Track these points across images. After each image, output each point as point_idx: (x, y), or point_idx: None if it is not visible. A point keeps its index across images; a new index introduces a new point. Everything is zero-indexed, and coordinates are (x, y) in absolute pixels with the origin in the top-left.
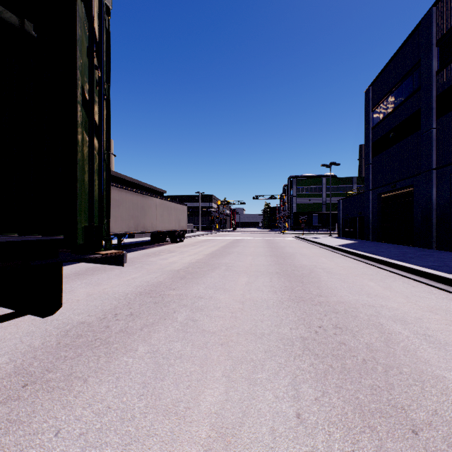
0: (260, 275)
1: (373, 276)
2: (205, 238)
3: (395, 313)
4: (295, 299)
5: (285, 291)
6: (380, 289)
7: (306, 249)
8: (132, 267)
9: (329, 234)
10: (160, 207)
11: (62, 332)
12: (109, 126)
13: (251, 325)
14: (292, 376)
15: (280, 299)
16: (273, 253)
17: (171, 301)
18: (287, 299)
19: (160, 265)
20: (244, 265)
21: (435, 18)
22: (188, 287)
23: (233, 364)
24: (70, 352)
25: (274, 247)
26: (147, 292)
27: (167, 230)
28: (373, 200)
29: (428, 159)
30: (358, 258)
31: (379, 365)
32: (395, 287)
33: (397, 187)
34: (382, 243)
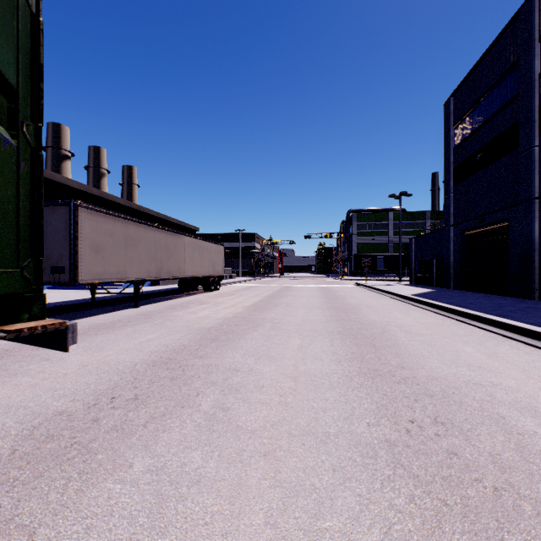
0: (317, 336)
1: (467, 337)
2: (247, 285)
3: (516, 396)
4: (368, 372)
5: (353, 360)
6: (482, 357)
7: (372, 300)
8: (150, 324)
9: (397, 280)
10: (190, 247)
11: (25, 431)
12: (37, 71)
13: (309, 419)
14: (383, 526)
15: (347, 373)
16: (332, 305)
17: (195, 375)
18: (356, 373)
19: (187, 321)
20: (295, 321)
21: (537, 6)
22: (221, 353)
23: (283, 498)
24: (25, 471)
25: (332, 297)
26: (164, 361)
27: (198, 276)
28: (454, 238)
29: (528, 185)
30: (441, 312)
31: (524, 500)
32: (503, 354)
33: (487, 222)
34: (467, 292)
